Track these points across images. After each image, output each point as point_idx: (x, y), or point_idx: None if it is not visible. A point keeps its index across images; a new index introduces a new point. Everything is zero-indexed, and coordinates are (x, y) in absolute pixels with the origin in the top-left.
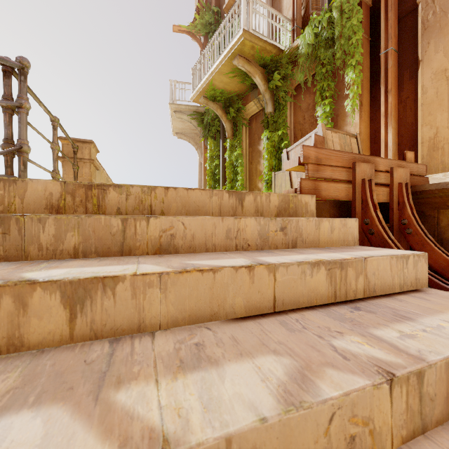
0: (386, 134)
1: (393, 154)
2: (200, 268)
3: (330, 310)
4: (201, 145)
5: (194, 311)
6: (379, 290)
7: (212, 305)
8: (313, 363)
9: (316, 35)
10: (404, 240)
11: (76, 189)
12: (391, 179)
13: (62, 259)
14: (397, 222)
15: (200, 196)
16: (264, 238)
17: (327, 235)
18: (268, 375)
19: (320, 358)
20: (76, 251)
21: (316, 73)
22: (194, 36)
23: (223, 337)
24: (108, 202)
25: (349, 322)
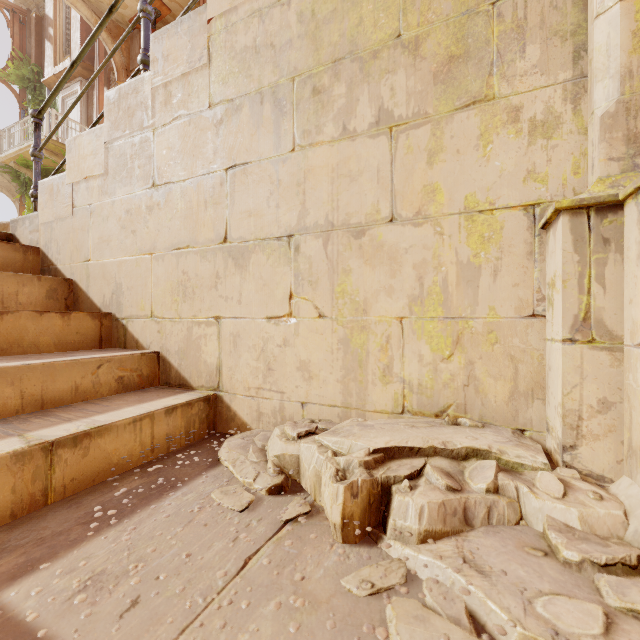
0: None
1: None
2: None
3: None
4: None
5: None
6: None
7: None
8: None
9: None
10: None
11: None
12: None
13: None
14: None
15: None
16: None
17: None
18: None
19: None
20: None
21: None
22: (7, 84)
23: None
24: None
25: None
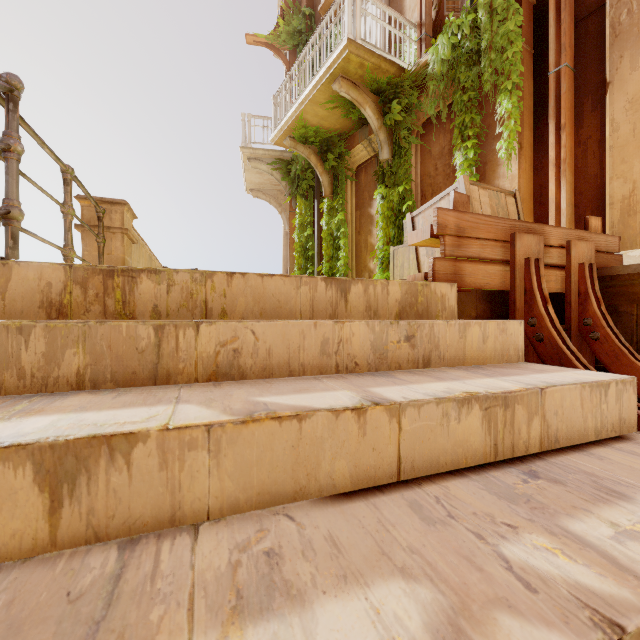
0: (558, 191)
1: (567, 221)
2: (276, 413)
3: (489, 478)
4: (287, 207)
5: (267, 486)
6: (564, 438)
7: (297, 475)
8: (473, 600)
9: (453, 46)
10: (587, 349)
11: (88, 276)
12: (567, 259)
13: (56, 393)
14: (577, 322)
15: (281, 285)
16: (381, 353)
17: (478, 346)
18: (394, 631)
19: (484, 586)
20: (81, 379)
21: (453, 102)
22: (277, 50)
23: (314, 537)
24: (139, 296)
25: (524, 503)
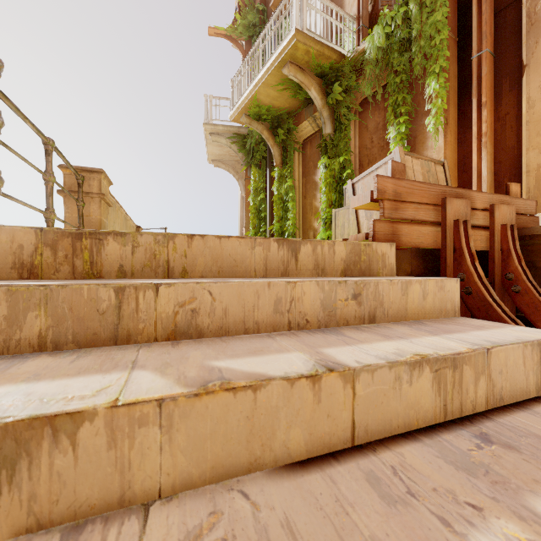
0: (480, 160)
1: (488, 186)
2: (231, 384)
3: (442, 442)
4: (243, 175)
5: (221, 460)
6: (508, 396)
7: (252, 446)
8: None
9: (387, 35)
10: (508, 301)
11: (58, 238)
12: (491, 220)
13: (17, 355)
14: (499, 277)
15: (238, 246)
16: (330, 311)
17: (418, 303)
18: None
19: None
20: (43, 340)
21: (387, 83)
22: (234, 41)
23: (270, 523)
24: (106, 257)
25: (484, 476)
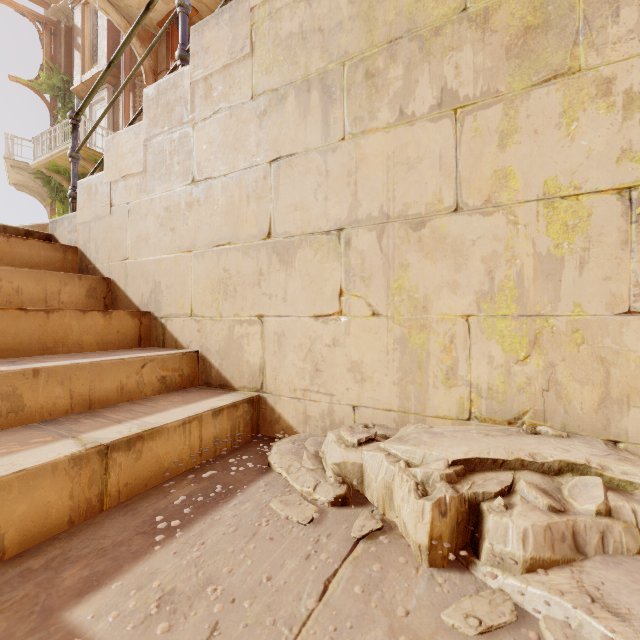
0: None
1: None
2: None
3: None
4: None
5: None
6: None
7: None
8: None
9: None
10: None
11: None
12: None
13: None
14: None
15: None
16: None
17: None
18: None
19: None
20: None
21: None
22: (39, 93)
23: None
24: None
25: None
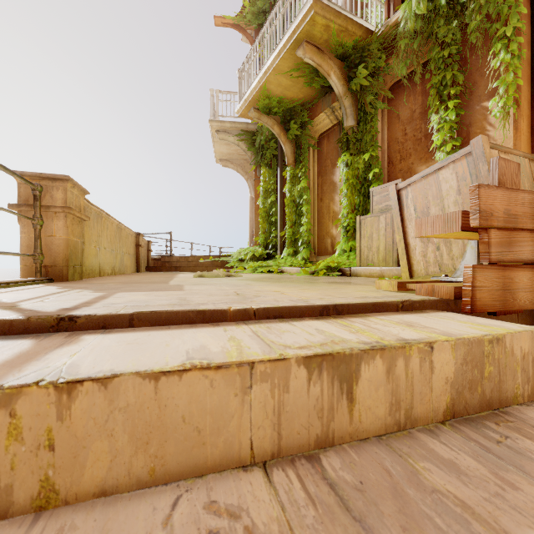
0: None
1: None
2: None
3: None
4: (253, 175)
5: None
6: None
7: None
8: None
9: None
10: None
11: None
12: None
13: None
14: None
15: (205, 391)
16: None
17: None
18: None
19: None
20: None
21: (429, 60)
22: (243, 30)
23: None
24: None
25: None
